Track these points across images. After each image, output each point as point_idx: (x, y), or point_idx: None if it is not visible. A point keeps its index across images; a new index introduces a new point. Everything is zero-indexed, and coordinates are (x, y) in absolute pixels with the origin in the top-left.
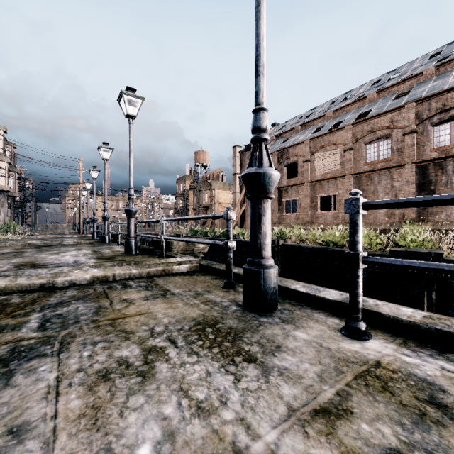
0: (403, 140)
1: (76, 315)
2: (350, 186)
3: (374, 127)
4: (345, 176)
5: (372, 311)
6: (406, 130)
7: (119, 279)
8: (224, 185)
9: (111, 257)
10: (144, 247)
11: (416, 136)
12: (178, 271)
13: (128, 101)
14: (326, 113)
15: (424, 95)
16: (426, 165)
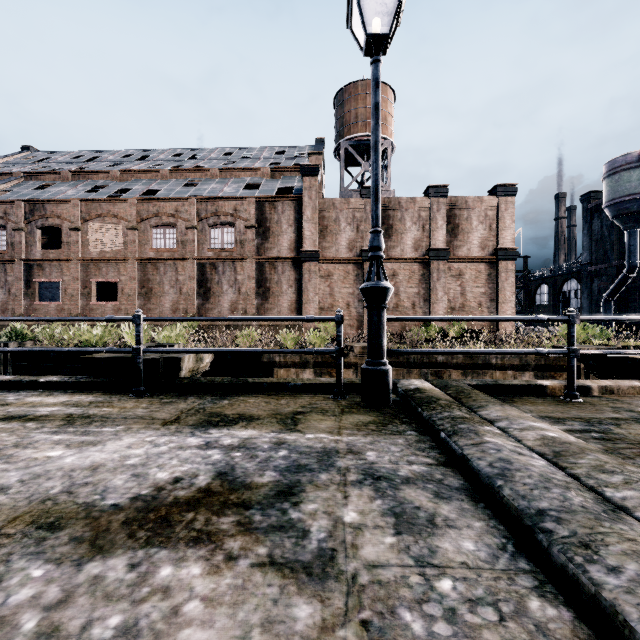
0: (187, 234)
1: None
2: (135, 273)
3: (161, 211)
4: (129, 261)
5: None
6: (189, 224)
7: None
8: None
9: None
10: None
11: (197, 233)
12: None
13: None
14: (111, 171)
15: (205, 194)
16: (205, 263)
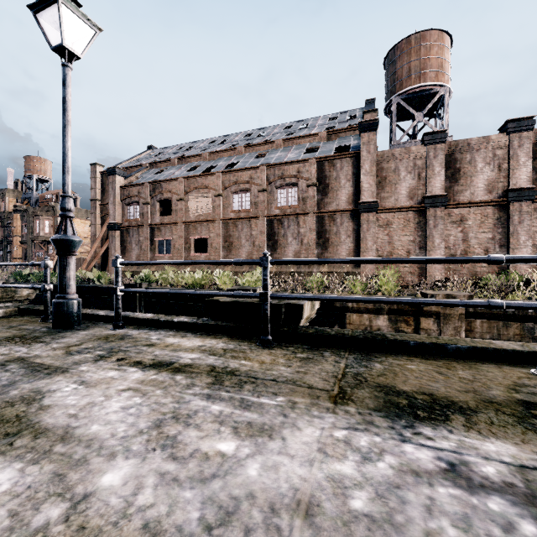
0: (258, 196)
1: None
2: (220, 230)
3: (239, 179)
4: (216, 221)
5: (133, 317)
6: (260, 188)
7: None
8: (78, 212)
9: None
10: None
11: (267, 194)
12: None
13: None
14: (203, 153)
15: (273, 162)
16: (273, 220)
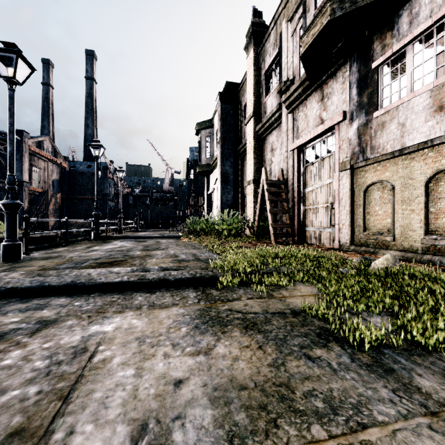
0: None
1: (71, 264)
2: None
3: None
4: None
5: None
6: None
7: None
8: None
9: None
10: None
11: None
12: None
13: None
14: None
15: None
16: None
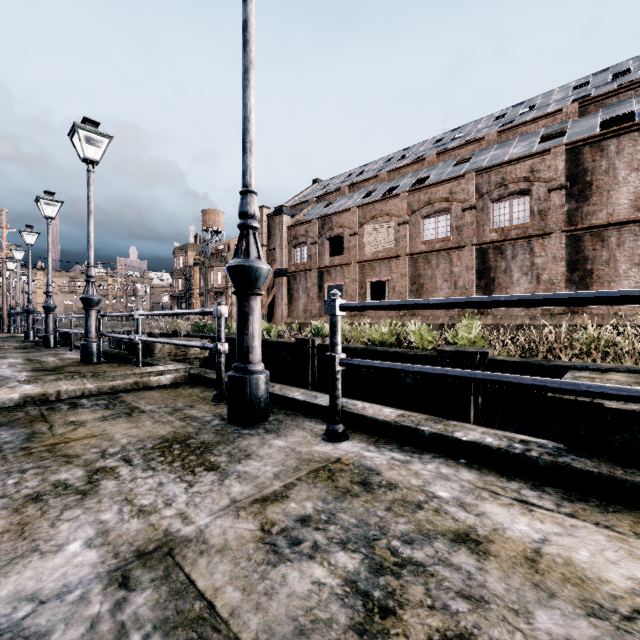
0: (462, 217)
1: None
2: (406, 269)
3: (432, 198)
4: (400, 257)
5: (357, 414)
6: (466, 204)
7: (67, 398)
8: None
9: (57, 368)
10: (113, 353)
11: (476, 213)
12: (157, 383)
13: (87, 137)
14: (379, 174)
15: (485, 165)
16: (486, 248)
